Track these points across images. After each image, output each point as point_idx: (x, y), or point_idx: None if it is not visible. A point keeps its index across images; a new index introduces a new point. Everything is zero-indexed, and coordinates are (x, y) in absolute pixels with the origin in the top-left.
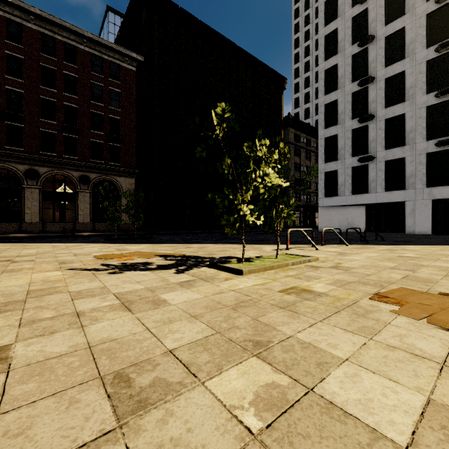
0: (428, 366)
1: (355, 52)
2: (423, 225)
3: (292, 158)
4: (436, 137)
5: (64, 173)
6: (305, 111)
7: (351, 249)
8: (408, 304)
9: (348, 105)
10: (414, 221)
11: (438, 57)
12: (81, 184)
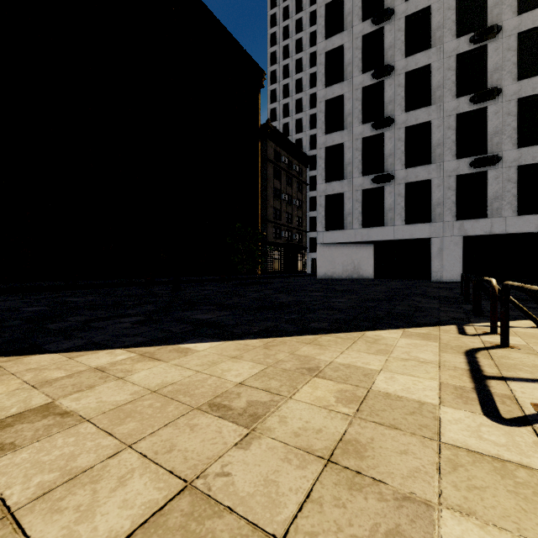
0: None
1: (367, 32)
2: (453, 270)
3: (272, 182)
4: (466, 156)
5: None
6: (284, 126)
7: None
8: None
9: (357, 104)
10: (442, 264)
11: (470, 52)
12: None
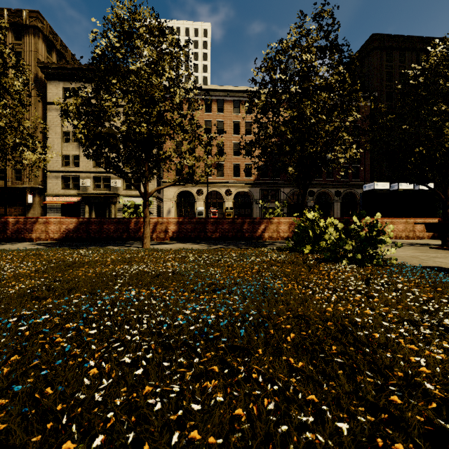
0: None
1: None
2: None
3: None
4: None
5: (326, 191)
6: None
7: None
8: None
9: None
10: None
11: None
12: (336, 197)
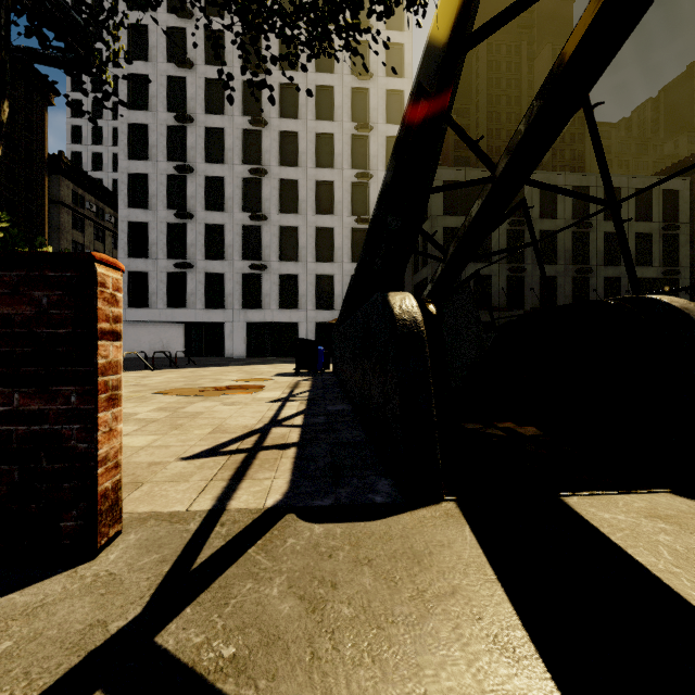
0: (165, 403)
1: (171, 124)
2: (240, 348)
3: (69, 233)
4: (250, 259)
5: None
6: (94, 156)
7: (156, 373)
8: (173, 392)
9: (162, 188)
10: (233, 344)
11: (252, 179)
12: None
